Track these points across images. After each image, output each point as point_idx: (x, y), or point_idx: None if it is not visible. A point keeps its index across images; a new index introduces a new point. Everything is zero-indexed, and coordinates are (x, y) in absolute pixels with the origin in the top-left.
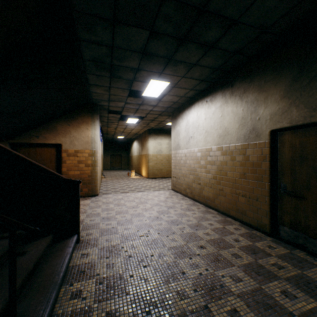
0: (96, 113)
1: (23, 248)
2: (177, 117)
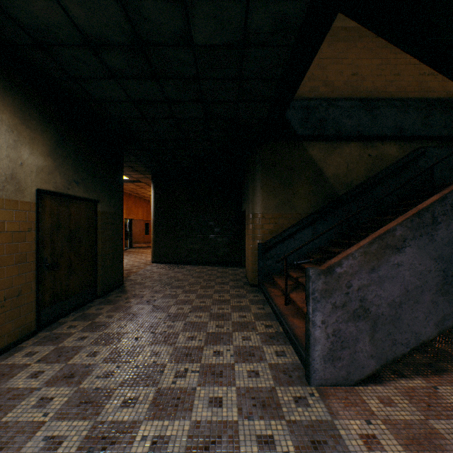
0: None
1: None
2: None
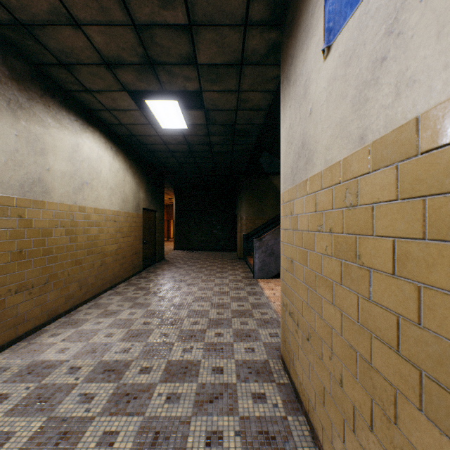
0: None
1: None
2: (33, 91)
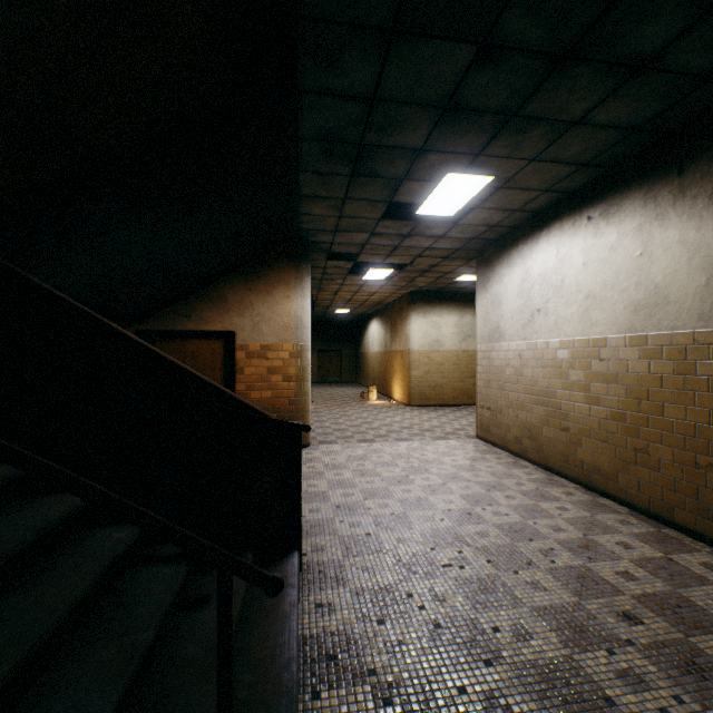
0: (305, 261)
1: (199, 587)
2: (493, 262)
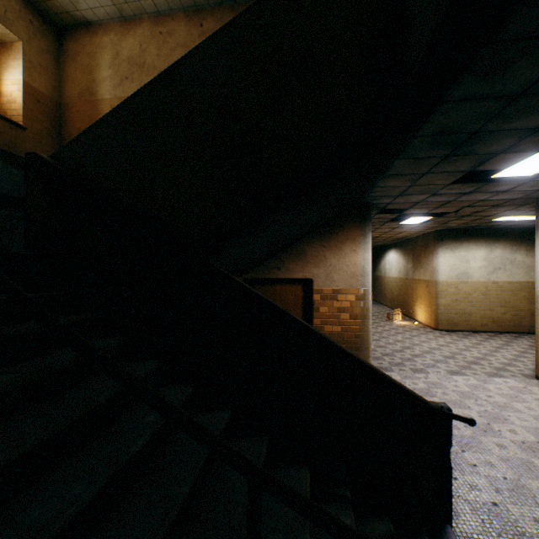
0: (368, 221)
1: None
2: None
